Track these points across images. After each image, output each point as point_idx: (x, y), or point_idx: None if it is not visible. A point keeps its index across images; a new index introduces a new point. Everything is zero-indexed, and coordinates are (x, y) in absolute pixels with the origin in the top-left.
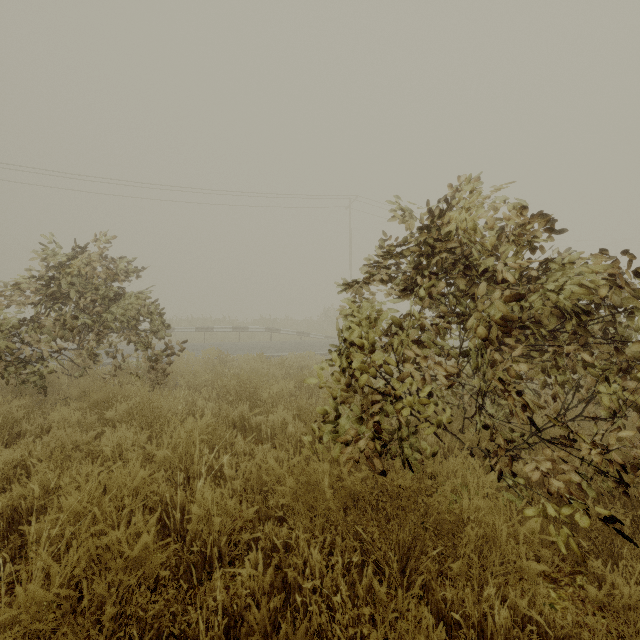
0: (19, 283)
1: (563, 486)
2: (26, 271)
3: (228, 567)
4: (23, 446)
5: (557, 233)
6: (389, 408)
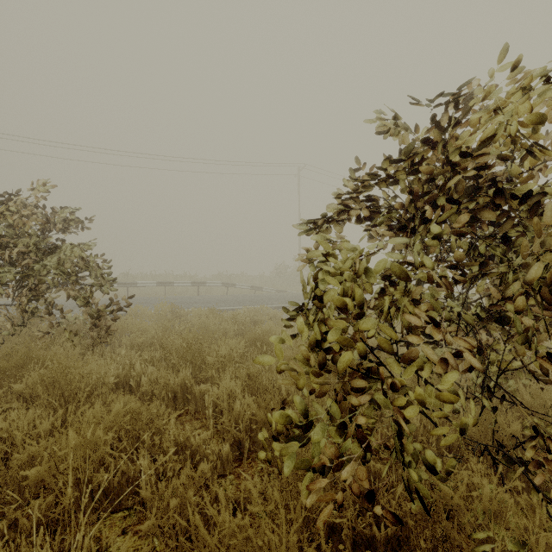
0: None
1: None
2: None
3: None
4: None
5: None
6: (381, 401)
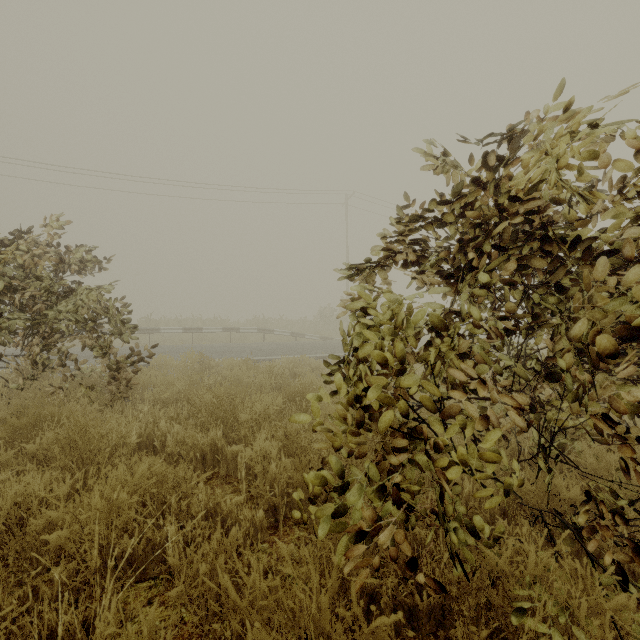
0: None
1: None
2: None
3: None
4: None
5: None
6: (423, 461)
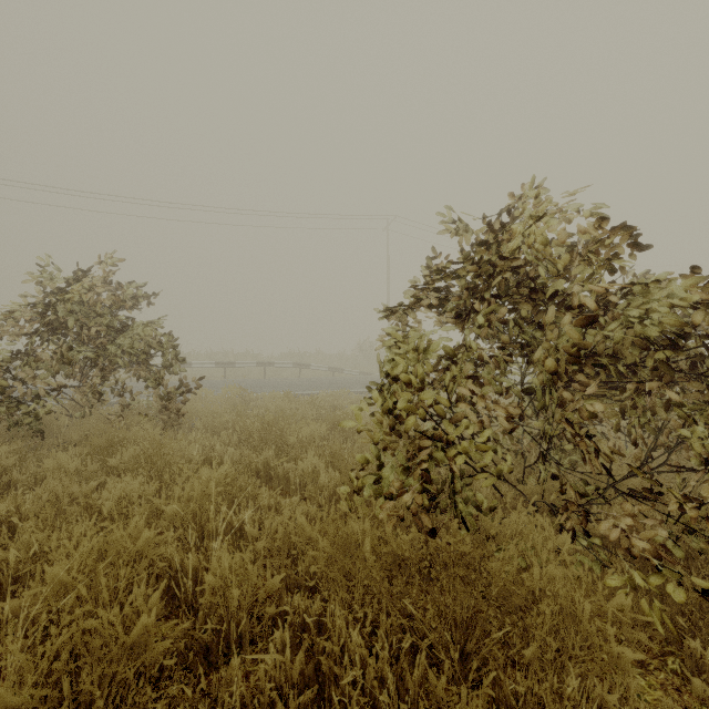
0: (12, 311)
1: (648, 549)
2: (21, 297)
3: (249, 648)
4: (10, 500)
5: (639, 249)
6: (440, 455)
